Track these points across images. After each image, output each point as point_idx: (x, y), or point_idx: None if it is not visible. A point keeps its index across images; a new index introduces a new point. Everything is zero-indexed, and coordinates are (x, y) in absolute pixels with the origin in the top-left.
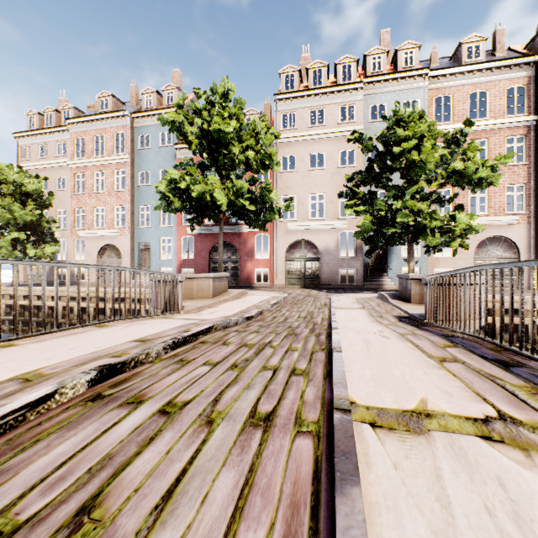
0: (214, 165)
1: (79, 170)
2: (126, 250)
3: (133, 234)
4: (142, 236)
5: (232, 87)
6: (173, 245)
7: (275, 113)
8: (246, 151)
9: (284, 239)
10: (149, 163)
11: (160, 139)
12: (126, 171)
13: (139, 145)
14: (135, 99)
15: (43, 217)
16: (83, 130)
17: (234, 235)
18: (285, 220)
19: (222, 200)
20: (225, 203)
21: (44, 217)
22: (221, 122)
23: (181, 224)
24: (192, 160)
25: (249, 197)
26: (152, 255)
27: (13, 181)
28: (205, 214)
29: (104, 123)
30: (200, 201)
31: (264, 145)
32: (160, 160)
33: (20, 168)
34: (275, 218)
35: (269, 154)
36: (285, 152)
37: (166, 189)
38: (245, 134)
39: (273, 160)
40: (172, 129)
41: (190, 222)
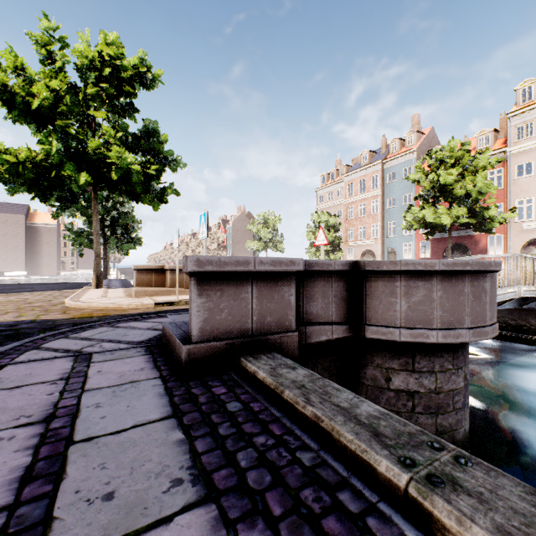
0: (443, 196)
1: (349, 204)
2: (379, 253)
3: (383, 242)
4: (389, 243)
5: (456, 142)
6: (412, 248)
7: (508, 128)
8: (466, 186)
9: (519, 237)
10: (394, 192)
11: (402, 173)
12: (379, 200)
13: (387, 180)
14: (384, 148)
15: (336, 237)
16: (352, 179)
17: (465, 238)
18: (519, 221)
19: (446, 221)
20: (449, 223)
21: (336, 237)
22: (446, 174)
23: (419, 232)
24: (427, 195)
25: (472, 212)
26: (396, 255)
27: (324, 220)
28: (436, 230)
29: (364, 172)
30: (432, 222)
31: (479, 181)
32: (402, 188)
33: (327, 213)
34: (495, 226)
35: (485, 185)
36: (520, 160)
37: (409, 219)
38: (466, 173)
39: (489, 187)
40: (413, 181)
41: (425, 235)
